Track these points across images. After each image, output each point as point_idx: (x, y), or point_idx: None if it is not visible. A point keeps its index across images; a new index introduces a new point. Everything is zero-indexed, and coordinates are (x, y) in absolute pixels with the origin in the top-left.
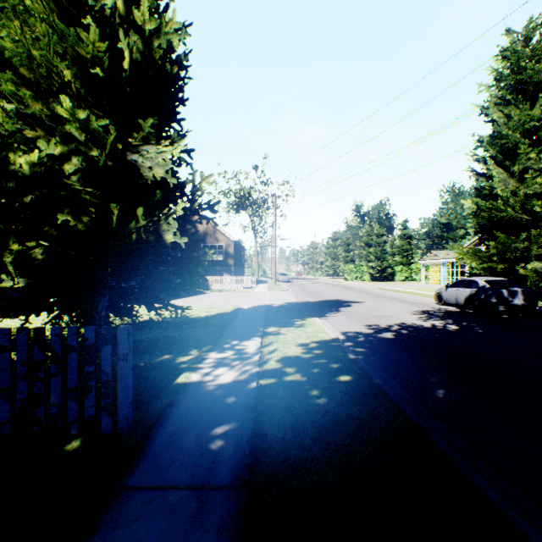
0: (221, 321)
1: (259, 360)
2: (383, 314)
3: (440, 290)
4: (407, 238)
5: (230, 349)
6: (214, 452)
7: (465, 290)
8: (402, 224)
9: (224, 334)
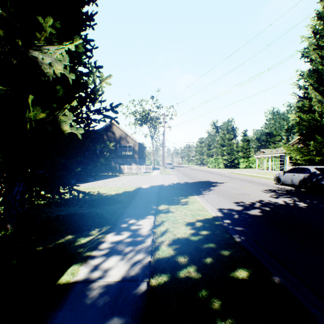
0: (125, 198)
1: (151, 244)
2: (243, 192)
3: (279, 175)
4: (247, 141)
5: (126, 229)
6: None
7: (299, 175)
8: (243, 133)
9: (124, 212)
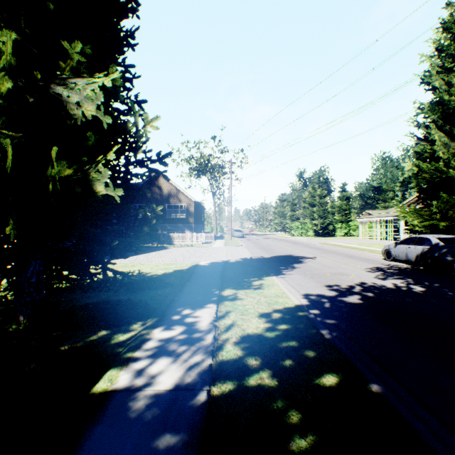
0: (176, 280)
1: (213, 343)
2: (338, 272)
3: (389, 247)
4: (346, 199)
5: (179, 323)
6: None
7: (416, 248)
8: (341, 187)
9: (176, 300)
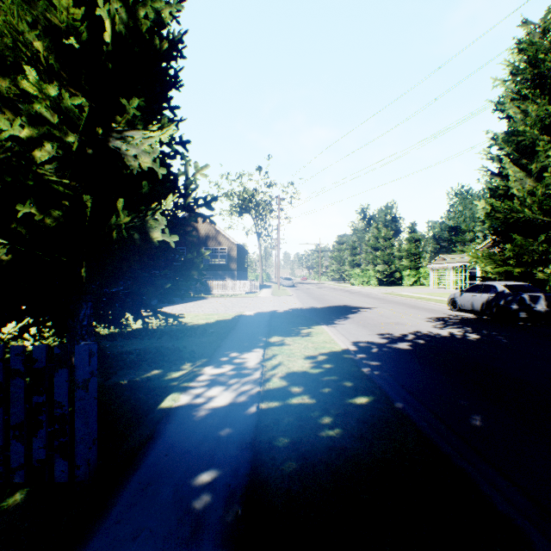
0: (220, 329)
1: (260, 377)
2: (395, 321)
3: (455, 296)
4: (415, 241)
5: (228, 363)
6: (197, 515)
7: (482, 296)
8: (410, 227)
9: (223, 345)
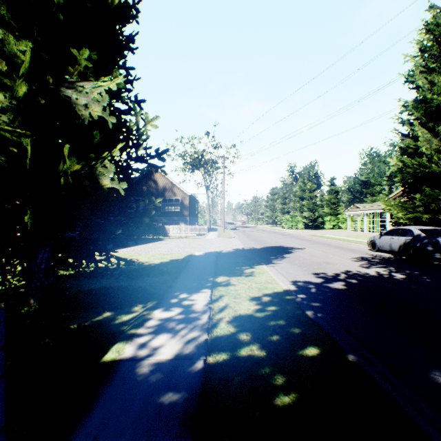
0: (173, 268)
1: (208, 321)
2: (325, 261)
3: (374, 238)
4: (335, 193)
5: (177, 305)
6: None
7: (399, 238)
8: (330, 181)
9: (173, 285)
